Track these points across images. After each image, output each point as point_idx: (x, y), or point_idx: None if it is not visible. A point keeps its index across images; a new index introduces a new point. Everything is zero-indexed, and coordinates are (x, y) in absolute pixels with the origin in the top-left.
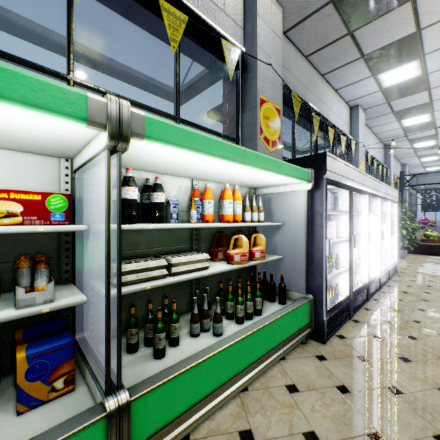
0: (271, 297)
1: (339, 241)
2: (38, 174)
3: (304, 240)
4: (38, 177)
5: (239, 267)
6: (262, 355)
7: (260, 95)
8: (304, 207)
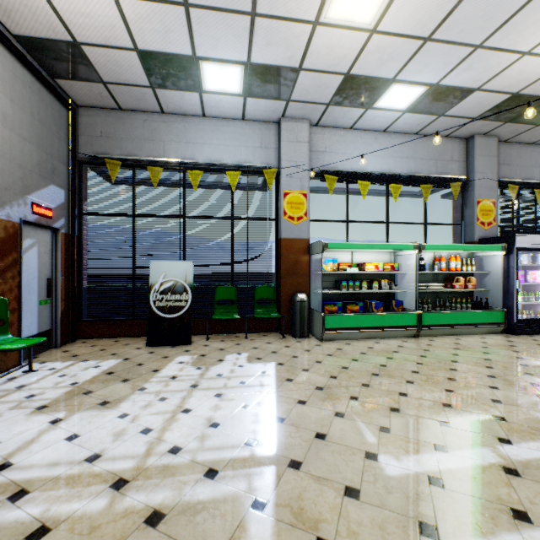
0: (480, 309)
1: (536, 283)
2: (386, 257)
3: (503, 281)
4: (386, 258)
5: (458, 290)
6: (467, 323)
7: (476, 199)
8: (503, 263)
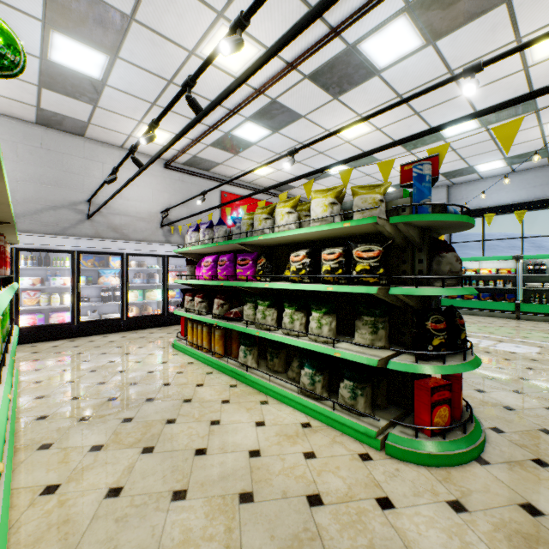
0: None
1: None
2: (511, 264)
3: None
4: (511, 265)
5: None
6: None
7: None
8: None
